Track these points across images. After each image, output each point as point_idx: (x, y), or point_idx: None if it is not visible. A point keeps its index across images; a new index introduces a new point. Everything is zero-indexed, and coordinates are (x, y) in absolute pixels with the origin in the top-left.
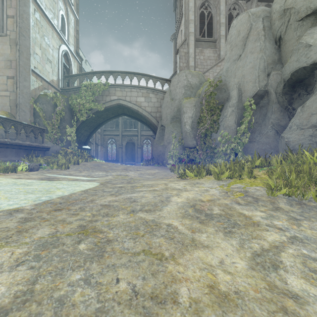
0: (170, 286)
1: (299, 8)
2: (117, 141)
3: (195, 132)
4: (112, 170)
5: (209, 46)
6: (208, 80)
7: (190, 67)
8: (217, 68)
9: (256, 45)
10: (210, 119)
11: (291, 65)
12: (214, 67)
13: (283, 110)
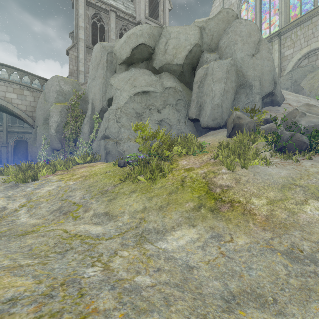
0: None
1: (118, 56)
2: None
3: (60, 135)
4: None
5: None
6: (74, 91)
7: (80, 72)
8: None
9: (101, 72)
10: (73, 125)
11: (107, 95)
12: None
13: None
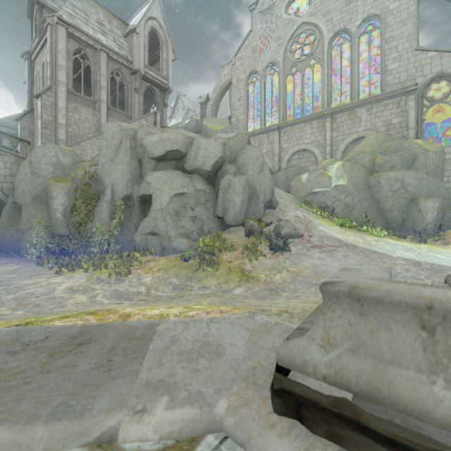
0: (65, 304)
1: (149, 151)
2: None
3: (68, 220)
4: None
5: (87, 105)
6: (84, 169)
7: (60, 125)
8: (96, 140)
9: (125, 159)
10: (86, 209)
11: (142, 190)
12: (93, 139)
13: (141, 214)
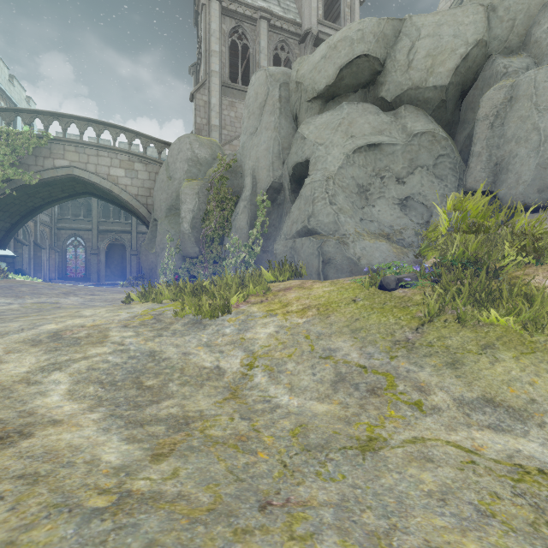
0: None
1: (307, 87)
2: (87, 242)
3: (198, 233)
4: (33, 295)
5: (244, 99)
6: (219, 156)
7: (213, 127)
8: None
9: (271, 120)
10: (219, 215)
11: (292, 158)
12: None
13: None
